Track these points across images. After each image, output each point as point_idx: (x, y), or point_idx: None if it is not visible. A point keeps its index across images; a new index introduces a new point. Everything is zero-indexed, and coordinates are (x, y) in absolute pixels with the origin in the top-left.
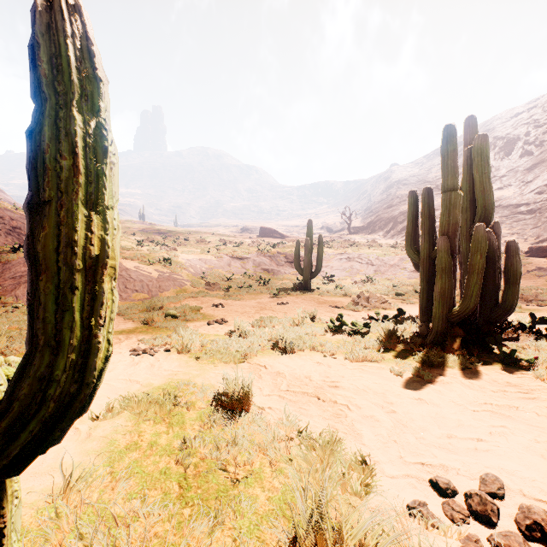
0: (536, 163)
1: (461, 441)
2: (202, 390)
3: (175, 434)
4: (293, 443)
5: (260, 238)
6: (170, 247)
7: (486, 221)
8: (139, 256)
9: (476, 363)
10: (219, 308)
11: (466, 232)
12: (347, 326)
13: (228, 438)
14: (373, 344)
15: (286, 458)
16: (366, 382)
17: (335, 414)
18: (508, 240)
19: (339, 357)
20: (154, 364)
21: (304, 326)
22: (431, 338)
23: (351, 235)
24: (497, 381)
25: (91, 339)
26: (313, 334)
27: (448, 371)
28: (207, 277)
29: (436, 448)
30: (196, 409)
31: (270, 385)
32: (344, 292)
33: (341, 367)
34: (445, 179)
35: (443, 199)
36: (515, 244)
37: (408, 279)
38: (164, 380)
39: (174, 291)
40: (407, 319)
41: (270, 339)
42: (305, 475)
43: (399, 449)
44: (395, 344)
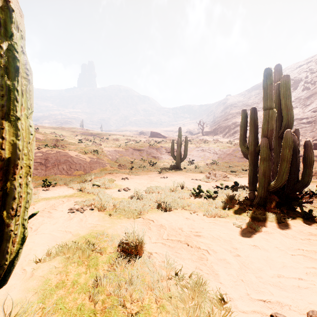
0: (311, 94)
1: (287, 279)
2: (111, 239)
3: (91, 274)
4: (172, 281)
5: (150, 138)
6: (97, 143)
7: (289, 128)
8: (79, 149)
9: (287, 218)
10: (125, 180)
11: (276, 135)
12: (203, 192)
13: (126, 280)
14: (221, 205)
15: (167, 295)
16: (218, 232)
17: (199, 257)
18: (305, 140)
19: (200, 214)
20: (82, 219)
21: (177, 193)
22: (256, 201)
23: (204, 136)
24: (303, 231)
25: (2, 230)
26: (182, 198)
27: (270, 224)
28: (119, 161)
29: (271, 285)
30: (106, 253)
31: (156, 235)
32: (200, 170)
33: (201, 221)
34: (265, 102)
35: (264, 114)
36: (310, 142)
37: (238, 162)
38: (87, 231)
39: (99, 170)
40: (239, 187)
41: (156, 201)
42: (181, 311)
43: (245, 287)
44: (234, 205)
